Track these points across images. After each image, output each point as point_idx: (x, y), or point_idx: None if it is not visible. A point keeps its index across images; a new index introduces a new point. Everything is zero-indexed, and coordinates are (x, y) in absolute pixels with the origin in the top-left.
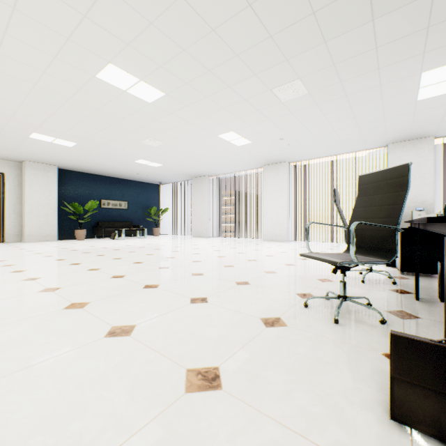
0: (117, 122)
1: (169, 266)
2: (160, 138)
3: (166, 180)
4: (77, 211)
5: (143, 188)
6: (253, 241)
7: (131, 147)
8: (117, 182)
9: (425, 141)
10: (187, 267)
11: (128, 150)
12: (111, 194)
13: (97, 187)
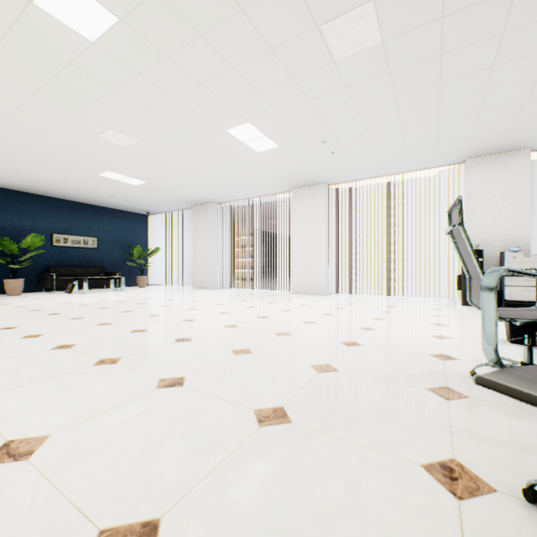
0: (42, 88)
1: (122, 356)
2: (131, 130)
3: (155, 207)
4: (8, 250)
5: (122, 219)
6: (279, 294)
7: (85, 146)
8: (80, 208)
9: (518, 155)
10: (157, 357)
11: (82, 152)
12: (71, 225)
13: (46, 214)
